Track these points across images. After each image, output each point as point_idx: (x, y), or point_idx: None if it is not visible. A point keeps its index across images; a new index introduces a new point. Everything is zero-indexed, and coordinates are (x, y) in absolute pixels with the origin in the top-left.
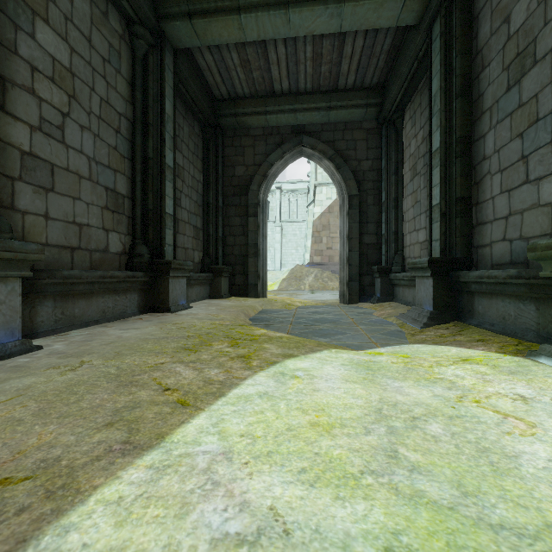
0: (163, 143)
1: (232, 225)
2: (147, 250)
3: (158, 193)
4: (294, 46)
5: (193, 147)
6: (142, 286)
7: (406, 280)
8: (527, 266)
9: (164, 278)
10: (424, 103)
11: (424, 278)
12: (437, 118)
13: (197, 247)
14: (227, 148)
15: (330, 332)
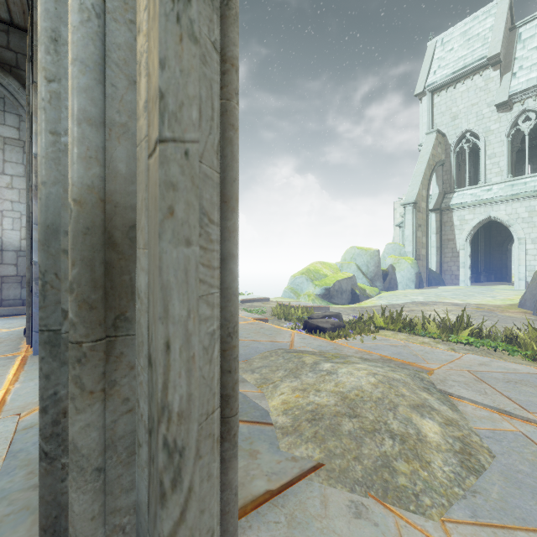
0: (478, 246)
1: (495, 257)
2: (474, 270)
3: (477, 257)
4: None
5: (481, 237)
6: (475, 277)
7: None
8: None
9: (479, 275)
10: None
11: None
12: None
13: (482, 266)
14: (493, 231)
15: None
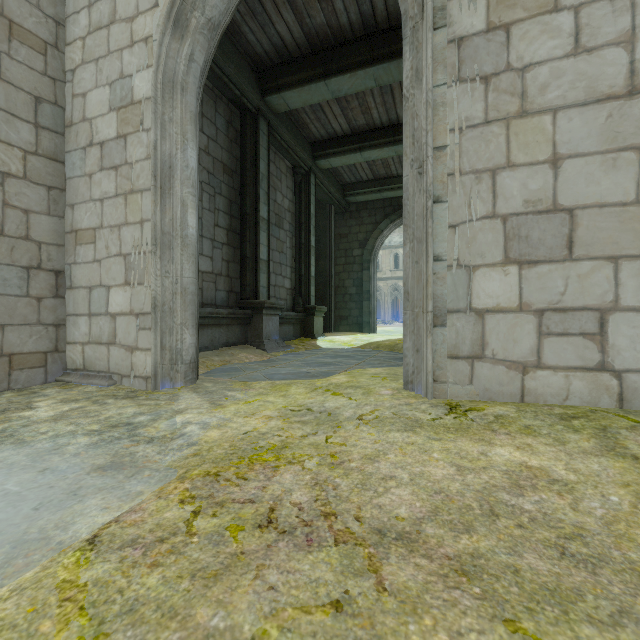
0: None
1: None
2: None
3: None
4: (360, 3)
5: None
6: None
7: (210, 318)
8: (281, 311)
9: None
10: (210, 113)
11: (273, 315)
12: (265, 196)
13: None
14: None
15: (353, 351)
